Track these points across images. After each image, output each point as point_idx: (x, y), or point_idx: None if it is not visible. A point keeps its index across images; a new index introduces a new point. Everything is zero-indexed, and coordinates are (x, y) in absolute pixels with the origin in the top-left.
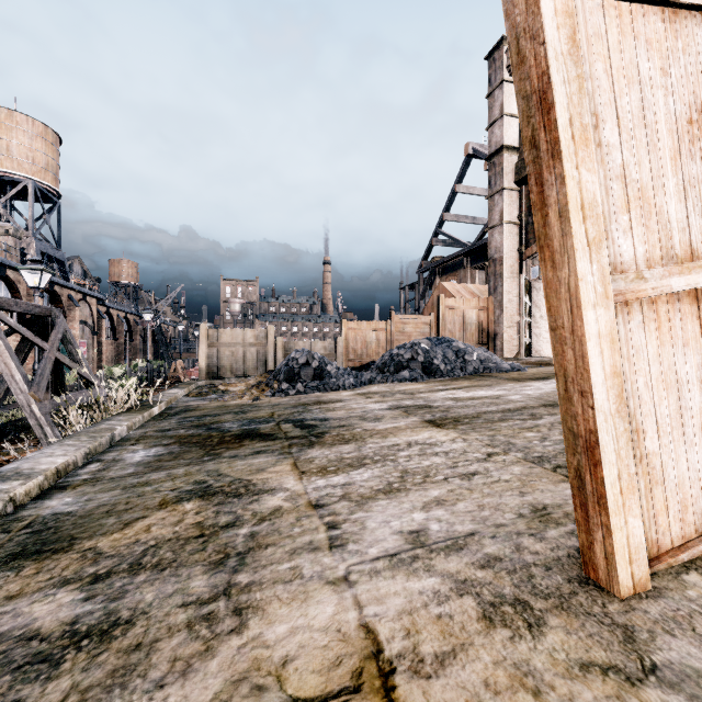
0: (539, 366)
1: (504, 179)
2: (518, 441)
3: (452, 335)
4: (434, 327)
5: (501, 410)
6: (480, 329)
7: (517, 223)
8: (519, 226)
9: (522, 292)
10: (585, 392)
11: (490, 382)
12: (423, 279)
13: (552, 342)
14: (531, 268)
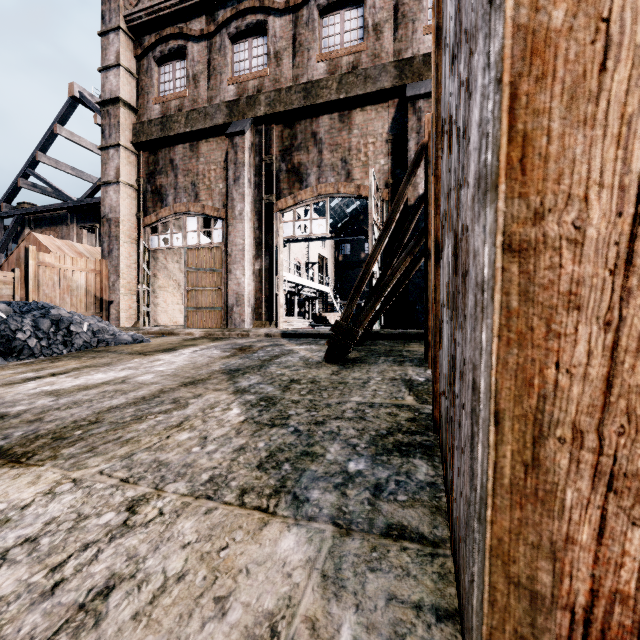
0: (162, 336)
1: (121, 134)
2: (172, 455)
3: (50, 300)
4: (22, 289)
5: (133, 401)
6: (92, 295)
7: (135, 187)
8: (138, 191)
9: (142, 259)
10: (629, 475)
11: (110, 359)
12: (4, 226)
13: (504, 299)
14: (150, 236)
